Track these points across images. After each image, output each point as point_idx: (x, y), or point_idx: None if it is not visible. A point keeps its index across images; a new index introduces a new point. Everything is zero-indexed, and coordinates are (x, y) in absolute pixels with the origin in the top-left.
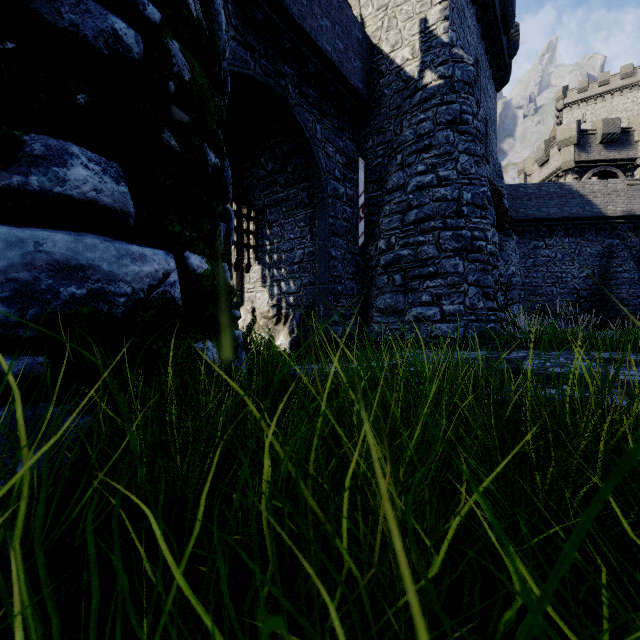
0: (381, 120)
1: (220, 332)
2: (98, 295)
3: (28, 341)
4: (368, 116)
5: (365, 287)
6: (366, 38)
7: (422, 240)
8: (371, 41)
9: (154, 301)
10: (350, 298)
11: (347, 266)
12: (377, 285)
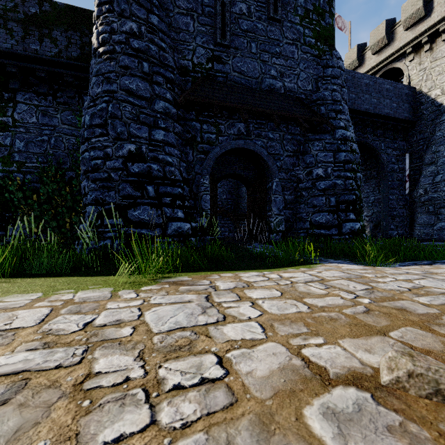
0: (421, 127)
1: (364, 233)
2: (354, 229)
3: (350, 234)
4: (413, 126)
5: (411, 211)
6: (411, 89)
7: (444, 190)
8: (415, 88)
9: (358, 229)
10: (401, 217)
11: (399, 202)
12: (418, 211)
